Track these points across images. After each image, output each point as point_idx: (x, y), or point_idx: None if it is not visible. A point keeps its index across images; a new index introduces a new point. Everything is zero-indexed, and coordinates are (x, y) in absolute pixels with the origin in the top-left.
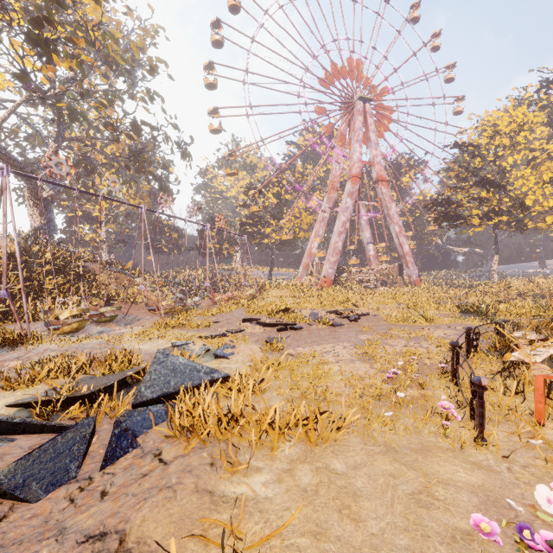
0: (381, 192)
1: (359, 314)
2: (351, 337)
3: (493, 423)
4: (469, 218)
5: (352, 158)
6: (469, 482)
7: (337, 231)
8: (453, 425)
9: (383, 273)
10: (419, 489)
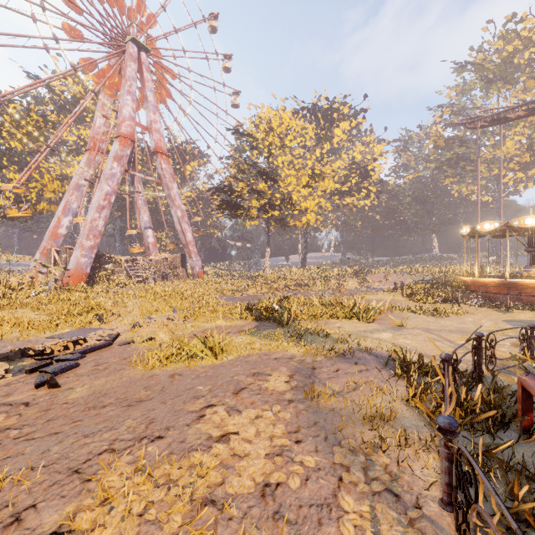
0: (161, 166)
1: (87, 347)
2: None
3: None
4: (249, 209)
5: (121, 112)
6: None
7: (96, 204)
8: None
9: (163, 264)
10: None
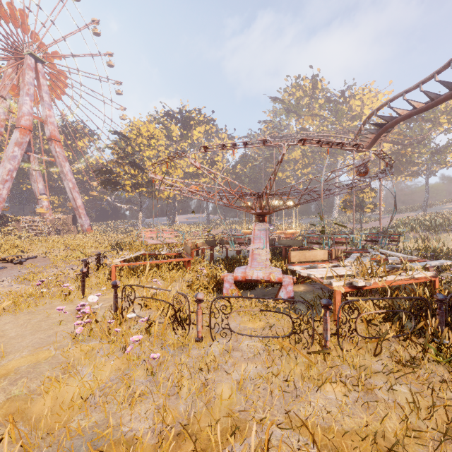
0: (55, 150)
1: (25, 257)
2: (13, 273)
3: (94, 291)
4: (125, 185)
5: (21, 108)
6: (70, 309)
7: (1, 178)
8: (73, 296)
9: (57, 222)
10: (43, 319)
